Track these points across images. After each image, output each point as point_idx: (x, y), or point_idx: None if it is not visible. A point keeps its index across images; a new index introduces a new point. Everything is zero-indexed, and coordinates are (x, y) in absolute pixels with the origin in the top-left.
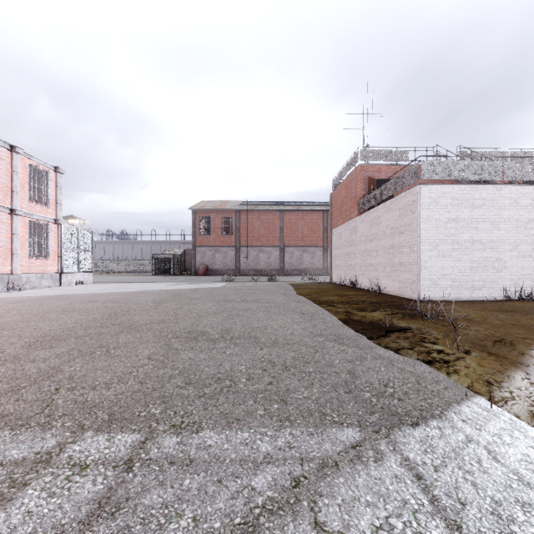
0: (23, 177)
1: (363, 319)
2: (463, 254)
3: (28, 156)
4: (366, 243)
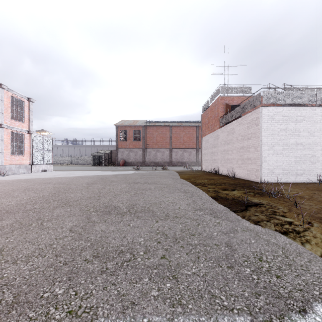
0: (7, 103)
1: (227, 196)
2: (290, 152)
3: (10, 90)
4: (225, 145)
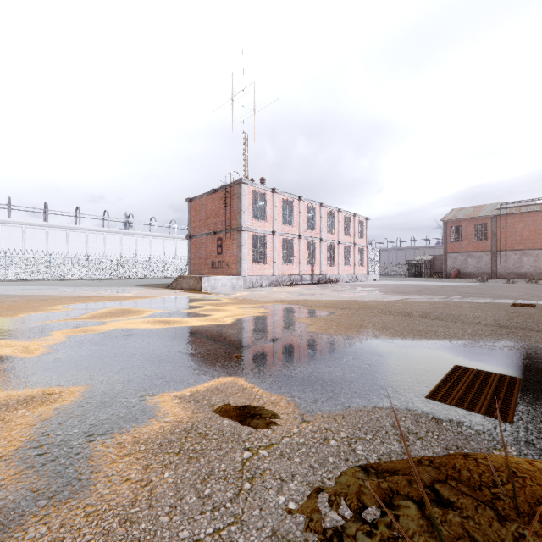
0: (356, 227)
1: None
2: None
3: (358, 216)
4: None
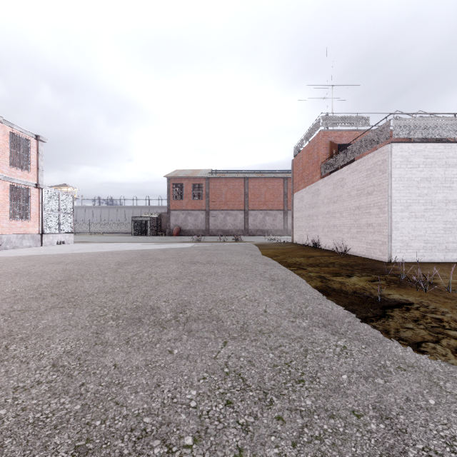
0: (4, 143)
1: (343, 287)
2: (436, 214)
3: (9, 124)
4: (329, 205)
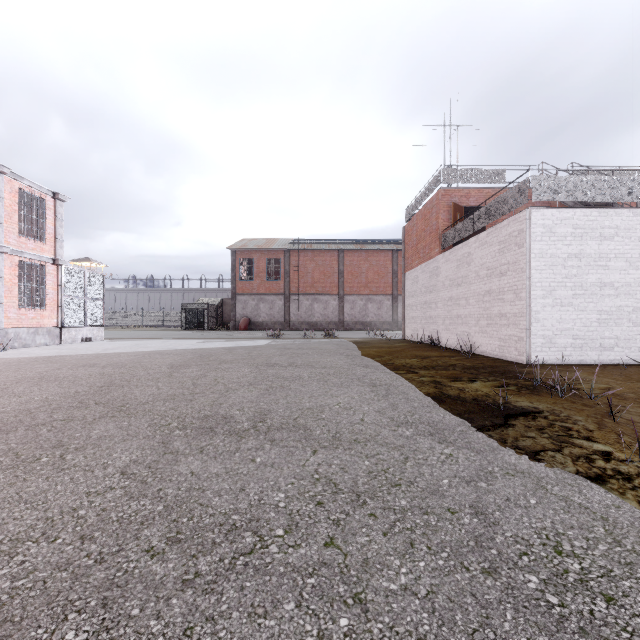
0: (11, 204)
1: (462, 393)
2: (588, 301)
3: (17, 177)
4: (452, 288)
